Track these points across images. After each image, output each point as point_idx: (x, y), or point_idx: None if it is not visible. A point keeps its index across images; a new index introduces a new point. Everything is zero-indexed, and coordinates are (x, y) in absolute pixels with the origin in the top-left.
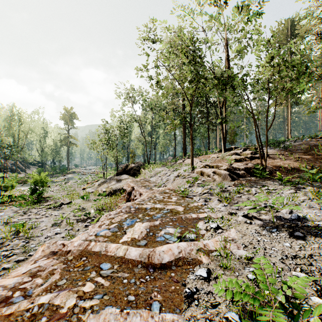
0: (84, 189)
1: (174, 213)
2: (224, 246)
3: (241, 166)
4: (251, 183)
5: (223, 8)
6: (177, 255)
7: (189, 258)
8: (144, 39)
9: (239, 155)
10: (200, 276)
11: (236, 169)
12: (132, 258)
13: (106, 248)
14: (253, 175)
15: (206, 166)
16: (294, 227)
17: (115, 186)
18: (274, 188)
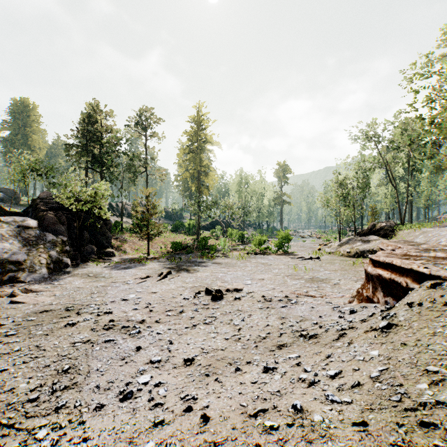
0: (319, 249)
1: None
2: None
3: None
4: None
5: None
6: None
7: None
8: (411, 80)
9: None
10: None
11: None
12: (440, 256)
13: (420, 254)
14: None
15: None
16: None
17: (363, 247)
18: None
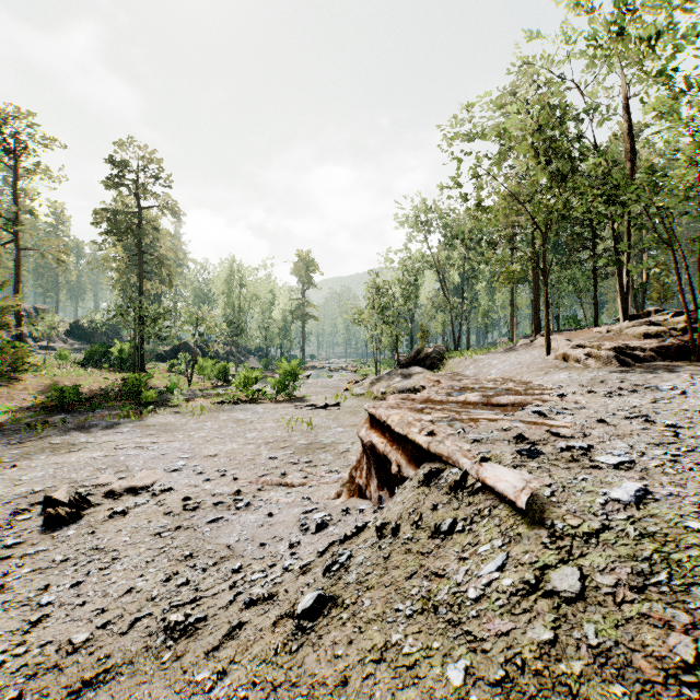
0: (346, 390)
1: (511, 390)
2: (561, 399)
3: (649, 344)
4: (655, 369)
5: (617, 38)
6: (513, 401)
7: (524, 402)
8: (457, 136)
9: (659, 325)
10: (532, 405)
11: (636, 350)
12: (472, 401)
13: (447, 398)
14: (673, 360)
15: (578, 347)
16: (666, 399)
17: (402, 385)
18: (693, 373)
